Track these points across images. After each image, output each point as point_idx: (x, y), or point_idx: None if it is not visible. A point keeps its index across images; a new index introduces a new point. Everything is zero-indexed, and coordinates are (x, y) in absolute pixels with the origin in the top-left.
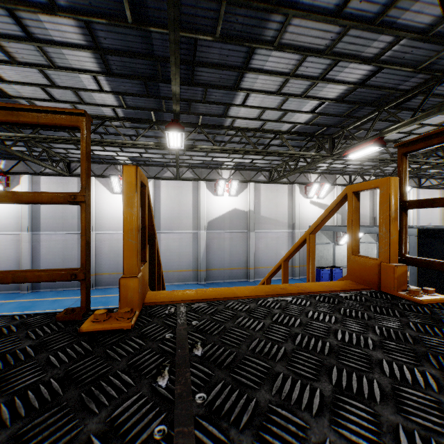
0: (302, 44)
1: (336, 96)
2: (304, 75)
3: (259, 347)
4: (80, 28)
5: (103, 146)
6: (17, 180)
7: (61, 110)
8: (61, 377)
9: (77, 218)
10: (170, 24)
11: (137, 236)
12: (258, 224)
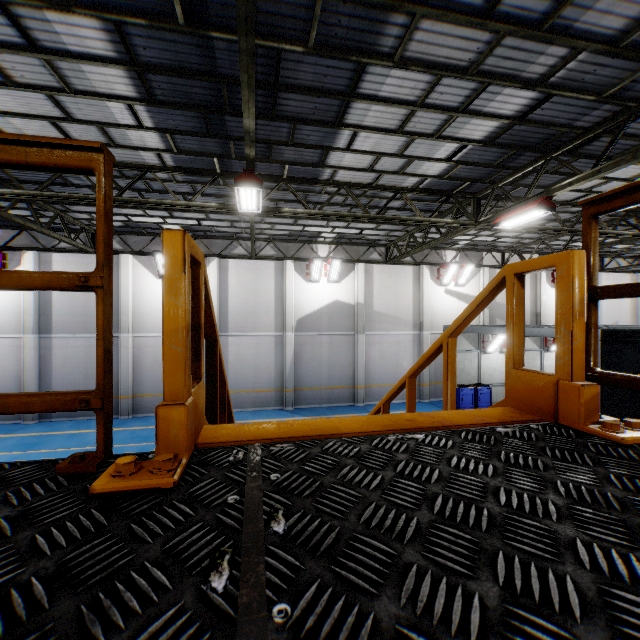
0: (435, 59)
1: (483, 136)
2: (437, 106)
3: (376, 517)
4: (107, 32)
5: (144, 208)
6: (18, 259)
7: (64, 143)
8: (50, 575)
9: None
10: (240, 25)
11: (184, 341)
12: (370, 323)
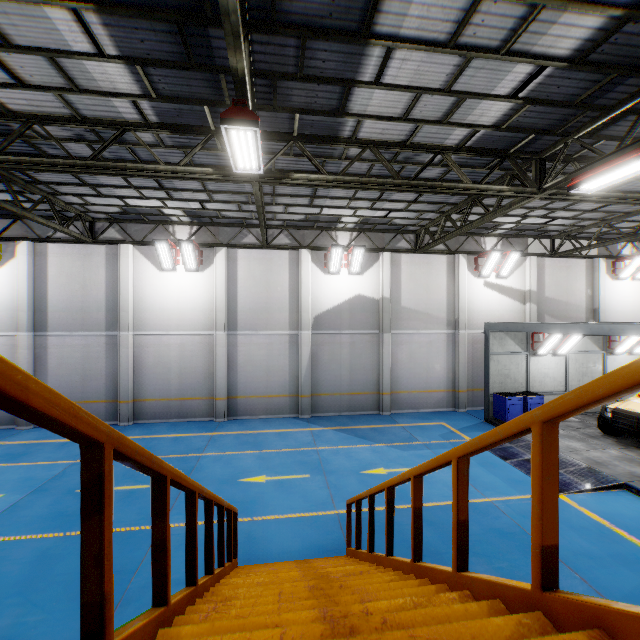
0: None
1: (572, 49)
2: None
3: None
4: None
5: (138, 188)
6: (12, 250)
7: None
8: None
9: (105, 310)
10: None
11: None
12: (397, 320)
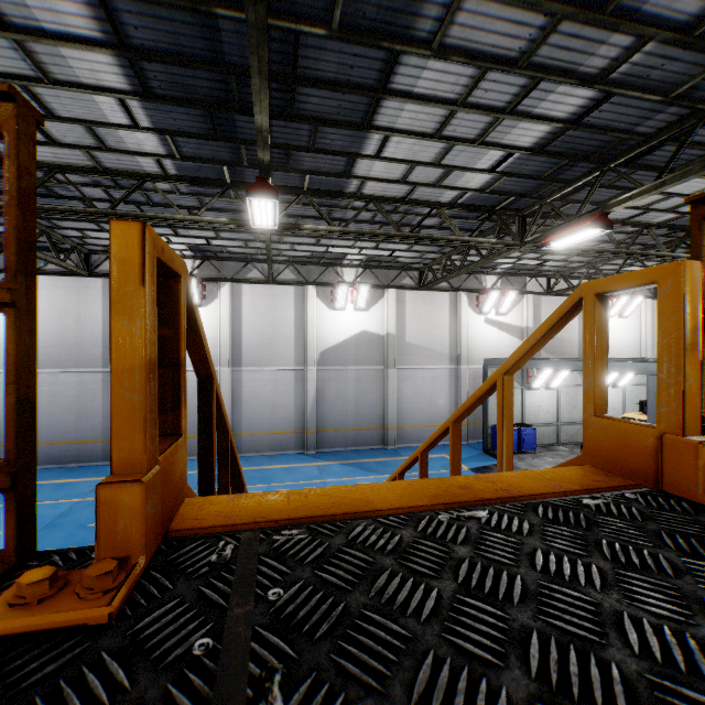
0: (480, 48)
1: (532, 143)
2: (481, 106)
3: (437, 688)
4: (89, 7)
5: None
6: None
7: None
8: None
9: (101, 346)
10: None
11: (143, 386)
12: (401, 356)
